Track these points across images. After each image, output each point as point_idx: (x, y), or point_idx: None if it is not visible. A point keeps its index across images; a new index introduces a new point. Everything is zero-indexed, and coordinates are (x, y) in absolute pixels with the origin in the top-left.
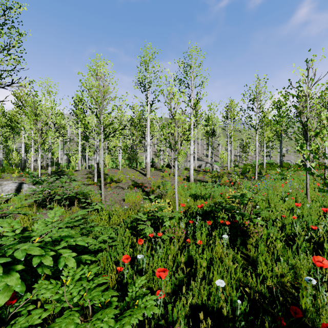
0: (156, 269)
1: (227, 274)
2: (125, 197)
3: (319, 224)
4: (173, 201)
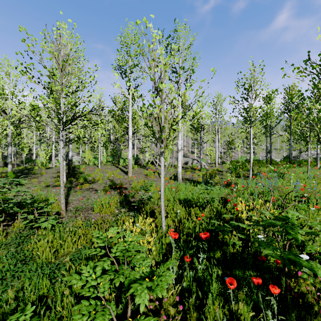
0: None
1: None
2: (94, 205)
3: None
4: (159, 212)
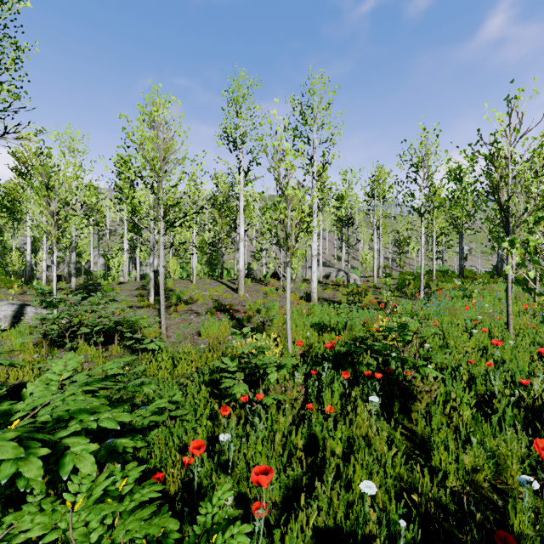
0: (252, 459)
1: (379, 469)
2: (201, 328)
3: (532, 376)
4: (284, 335)
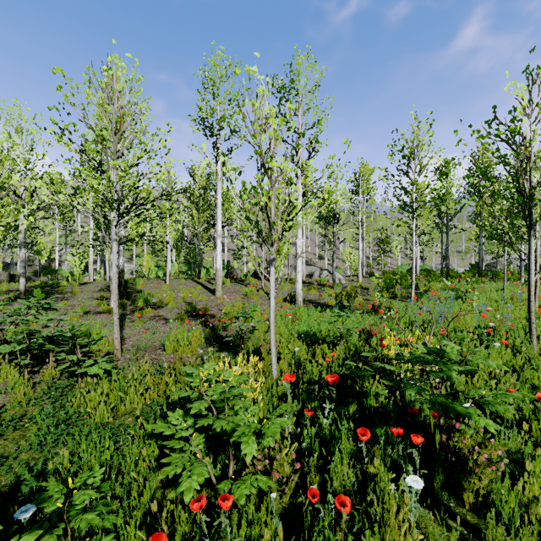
0: None
1: None
2: (165, 341)
3: None
4: (266, 351)
